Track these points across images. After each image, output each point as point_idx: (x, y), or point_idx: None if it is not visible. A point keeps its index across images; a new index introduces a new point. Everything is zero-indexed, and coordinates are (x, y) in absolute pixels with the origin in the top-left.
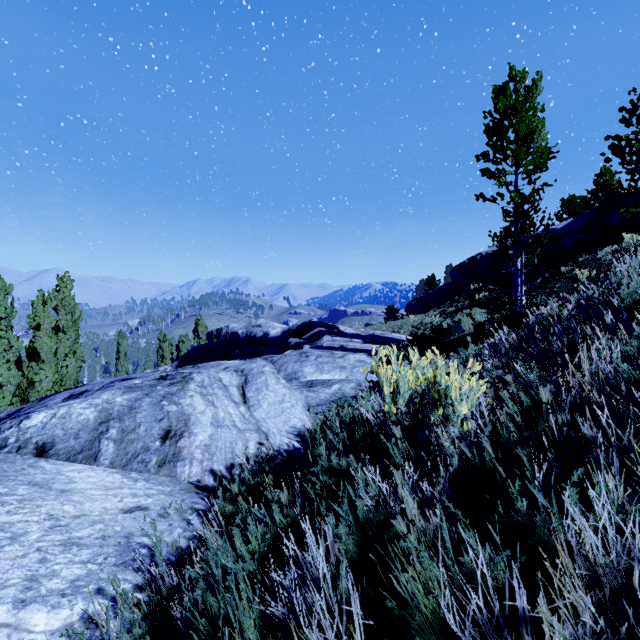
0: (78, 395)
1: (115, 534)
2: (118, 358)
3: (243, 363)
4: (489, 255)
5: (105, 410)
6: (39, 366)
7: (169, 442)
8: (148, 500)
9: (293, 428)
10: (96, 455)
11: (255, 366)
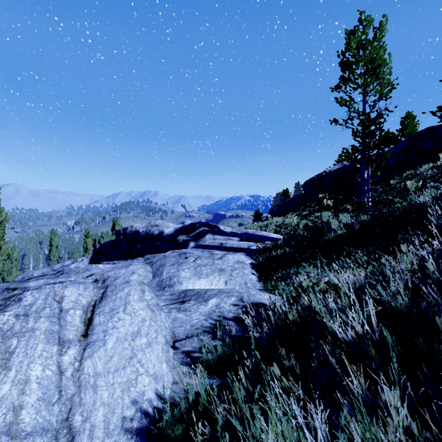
0: None
1: None
2: (51, 250)
3: (113, 268)
4: (332, 172)
5: None
6: None
7: None
8: None
9: (136, 404)
10: None
11: (122, 273)
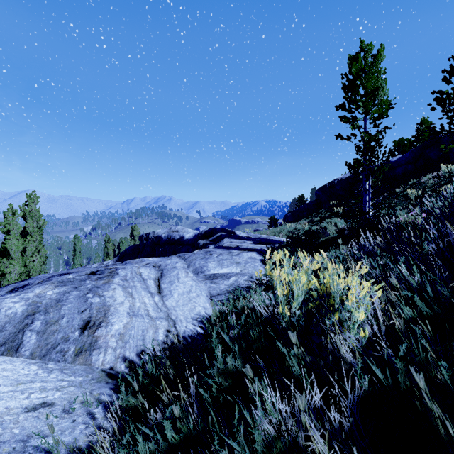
0: (20, 288)
1: (12, 438)
2: (74, 255)
3: (161, 260)
4: (343, 180)
5: (34, 303)
6: (9, 261)
7: (87, 332)
8: (56, 394)
9: (197, 315)
10: (18, 346)
11: (170, 262)
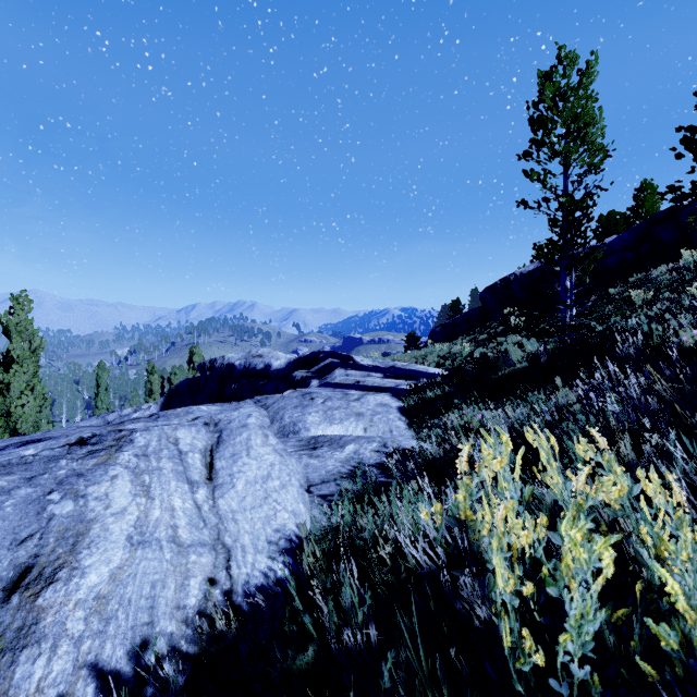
0: None
1: None
2: (98, 393)
3: (222, 410)
4: (524, 275)
5: None
6: None
7: (19, 598)
8: None
9: (279, 532)
10: None
11: (236, 416)
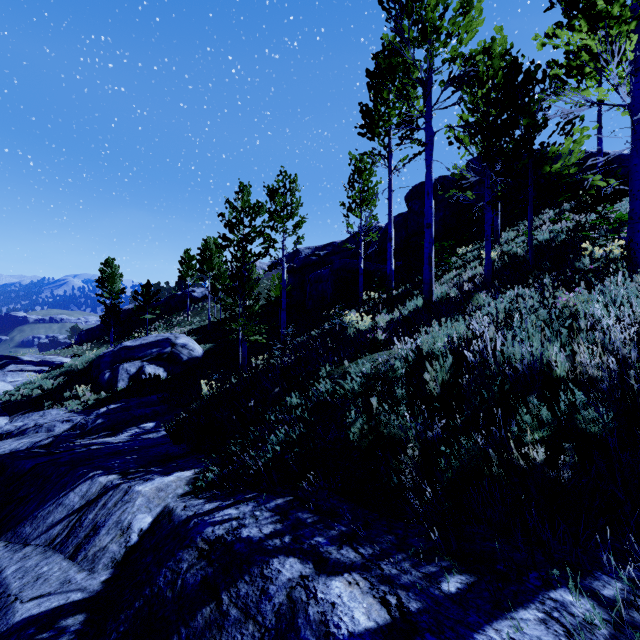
0: None
1: None
2: None
3: None
4: (126, 311)
5: None
6: None
7: None
8: None
9: (10, 389)
10: None
11: None
